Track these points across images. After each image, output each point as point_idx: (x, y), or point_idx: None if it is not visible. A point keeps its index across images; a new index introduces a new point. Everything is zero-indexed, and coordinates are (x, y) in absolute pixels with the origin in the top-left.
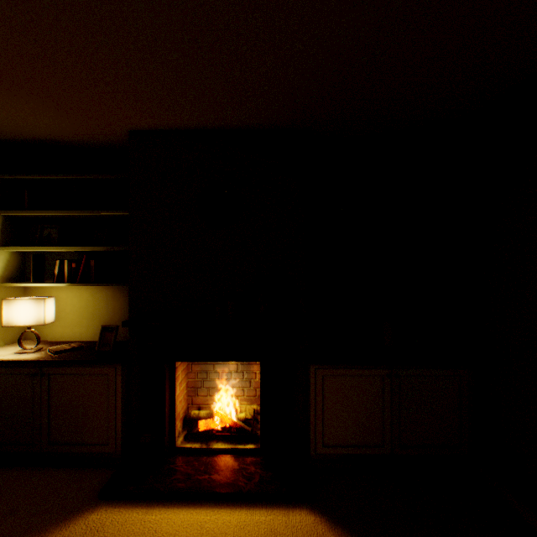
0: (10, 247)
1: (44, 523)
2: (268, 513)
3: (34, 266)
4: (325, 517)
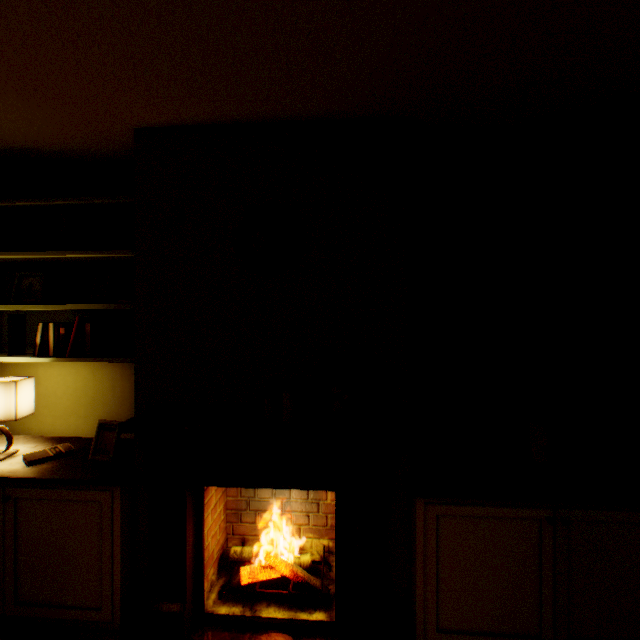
0: None
1: None
2: None
3: (10, 331)
4: None
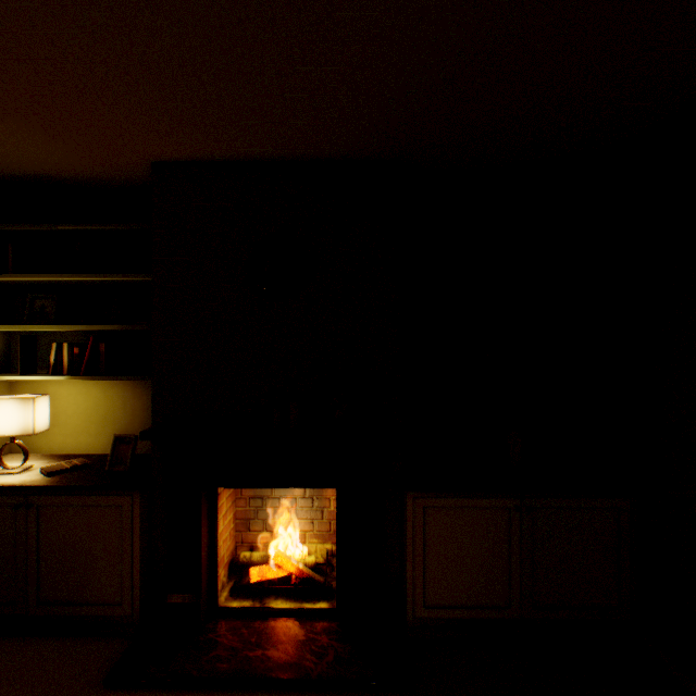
0: None
1: None
2: None
3: (22, 351)
4: None
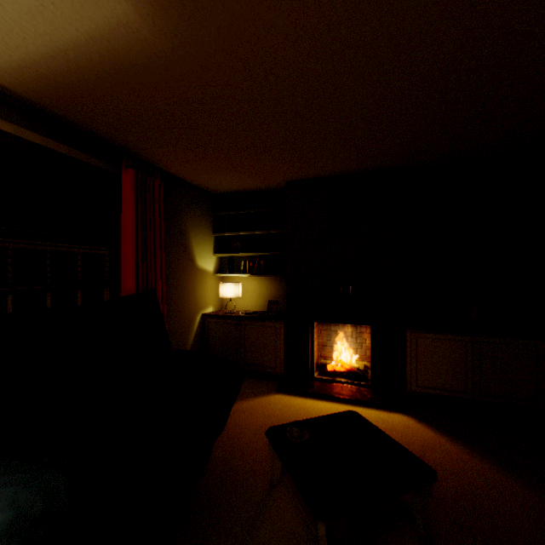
0: (219, 254)
1: (254, 394)
2: (376, 411)
3: (229, 265)
4: (415, 418)
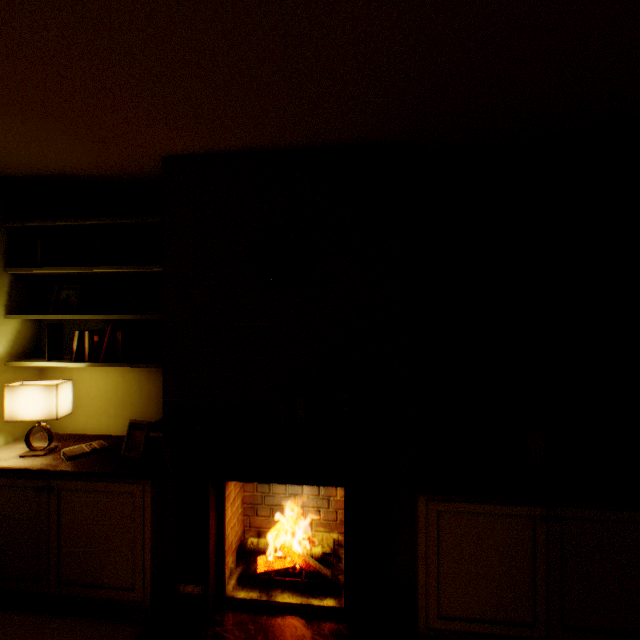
0: (18, 315)
1: None
2: None
3: (49, 339)
4: None
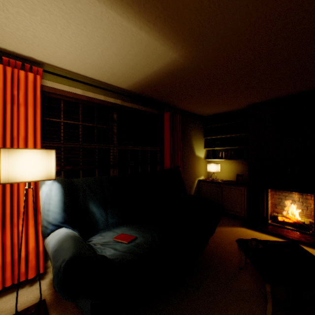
0: (206, 148)
1: (228, 225)
2: None
3: (212, 154)
4: None
